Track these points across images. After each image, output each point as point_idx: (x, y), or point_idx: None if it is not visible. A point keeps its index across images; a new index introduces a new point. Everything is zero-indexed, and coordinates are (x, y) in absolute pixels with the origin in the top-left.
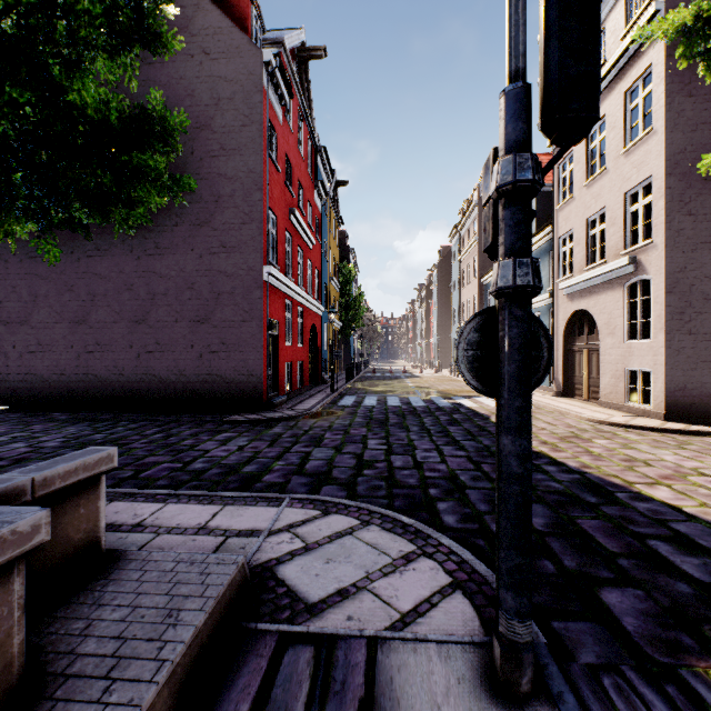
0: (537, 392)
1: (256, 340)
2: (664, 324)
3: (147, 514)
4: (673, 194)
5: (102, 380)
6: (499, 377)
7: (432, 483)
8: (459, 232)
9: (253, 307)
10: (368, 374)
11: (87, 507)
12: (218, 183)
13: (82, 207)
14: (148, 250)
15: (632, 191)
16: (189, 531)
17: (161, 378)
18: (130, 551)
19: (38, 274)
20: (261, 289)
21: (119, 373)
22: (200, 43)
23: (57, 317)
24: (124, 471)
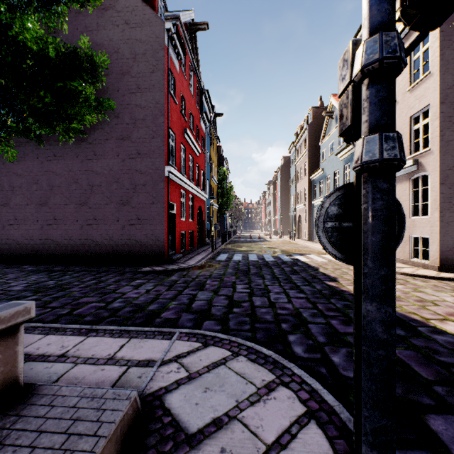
0: None
1: (160, 216)
2: (439, 206)
3: (71, 346)
4: (445, 117)
5: (58, 243)
6: (362, 246)
7: (283, 319)
8: (295, 147)
9: (159, 194)
10: (235, 239)
11: (4, 352)
12: (135, 111)
13: (34, 122)
14: (88, 156)
15: (415, 115)
16: (100, 361)
17: (97, 242)
18: (44, 386)
19: (15, 172)
20: (164, 182)
21: (69, 239)
22: (123, 17)
23: (27, 201)
24: (63, 309)
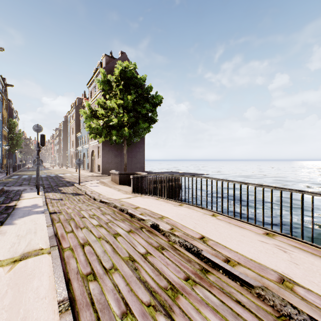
0: (86, 171)
1: None
2: (101, 155)
3: None
4: None
5: None
6: None
7: None
8: (70, 114)
9: None
10: (25, 169)
11: None
12: None
13: None
14: None
15: None
16: None
17: None
18: None
19: None
20: None
21: None
22: None
23: None
24: None
